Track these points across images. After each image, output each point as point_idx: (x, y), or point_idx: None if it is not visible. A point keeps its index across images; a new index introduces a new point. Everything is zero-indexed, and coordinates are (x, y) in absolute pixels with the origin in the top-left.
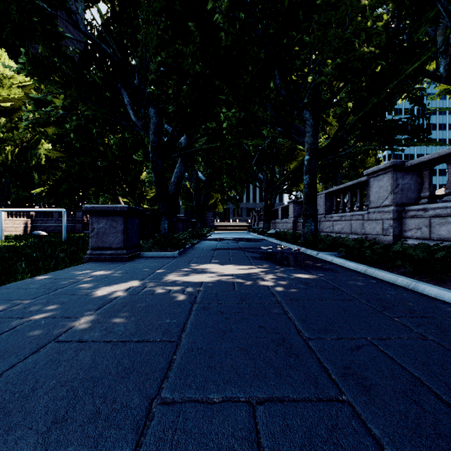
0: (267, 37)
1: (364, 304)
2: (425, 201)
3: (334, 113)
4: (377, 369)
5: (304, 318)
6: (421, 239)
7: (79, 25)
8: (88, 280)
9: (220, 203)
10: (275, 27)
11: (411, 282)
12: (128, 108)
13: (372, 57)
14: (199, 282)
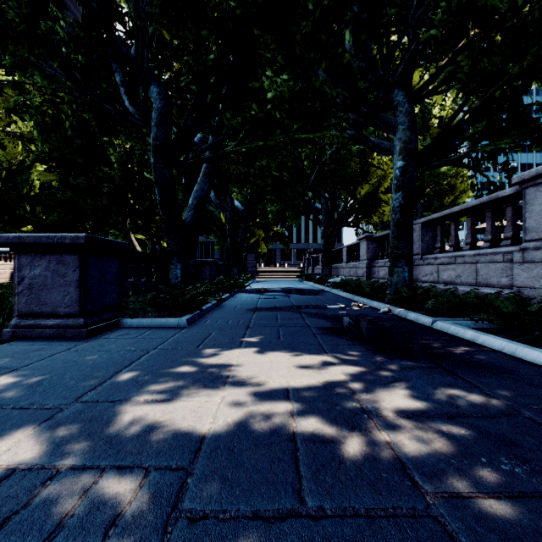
0: None
1: None
2: None
3: None
4: None
5: None
6: None
7: None
8: None
9: (265, 242)
10: None
11: None
12: (121, 91)
13: None
14: (193, 441)
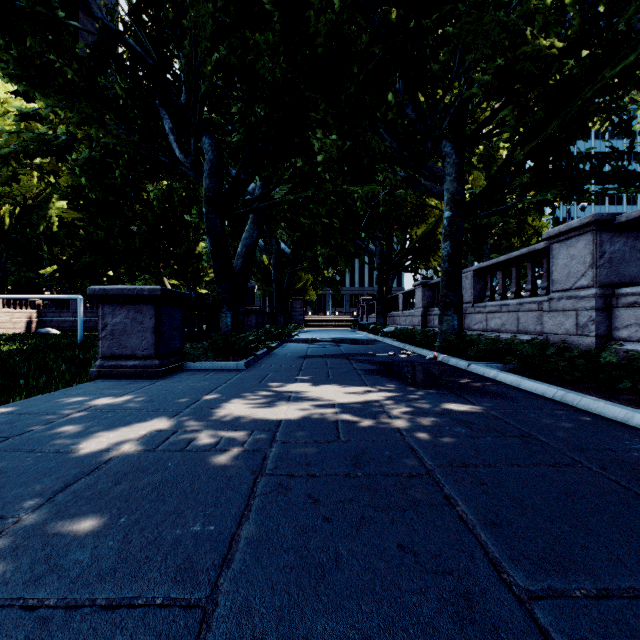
0: (385, 27)
1: (601, 475)
2: None
3: (479, 156)
4: None
5: (493, 520)
6: None
7: (91, 5)
8: (76, 417)
9: (313, 287)
10: (397, 12)
11: None
12: (171, 138)
13: (554, 52)
14: (275, 422)
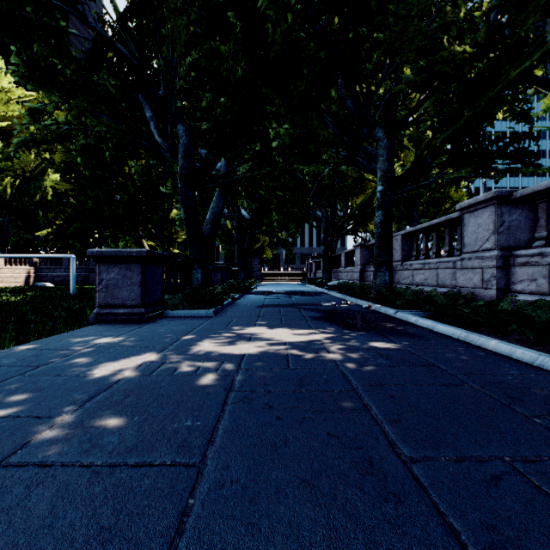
0: (329, 34)
1: (479, 391)
2: (541, 244)
3: (410, 136)
4: (544, 532)
5: (395, 419)
6: (536, 295)
7: (87, 17)
8: (86, 352)
9: (269, 247)
10: (338, 21)
11: (537, 356)
12: (151, 125)
13: (466, 57)
14: (240, 355)
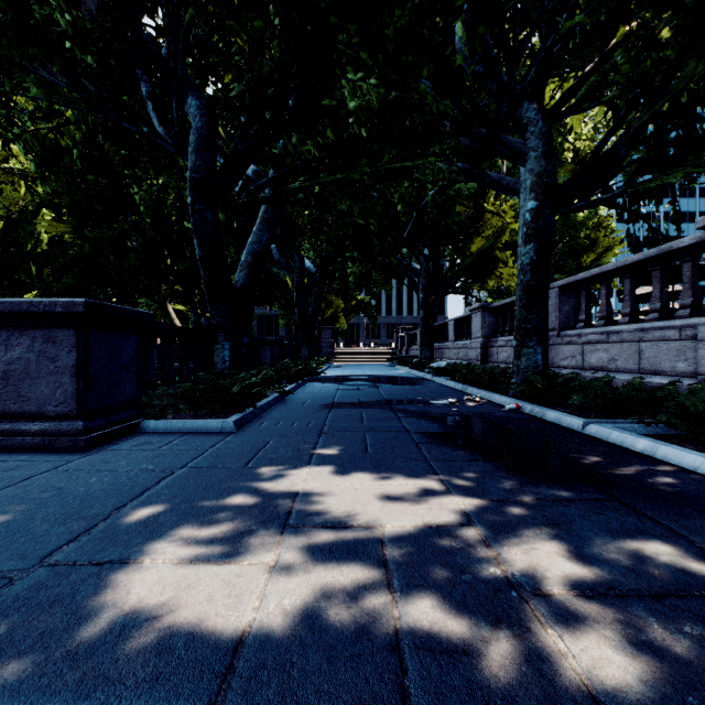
0: None
1: None
2: None
3: None
4: None
5: None
6: None
7: None
8: None
9: (344, 315)
10: None
11: None
12: (149, 106)
13: None
14: (220, 651)
